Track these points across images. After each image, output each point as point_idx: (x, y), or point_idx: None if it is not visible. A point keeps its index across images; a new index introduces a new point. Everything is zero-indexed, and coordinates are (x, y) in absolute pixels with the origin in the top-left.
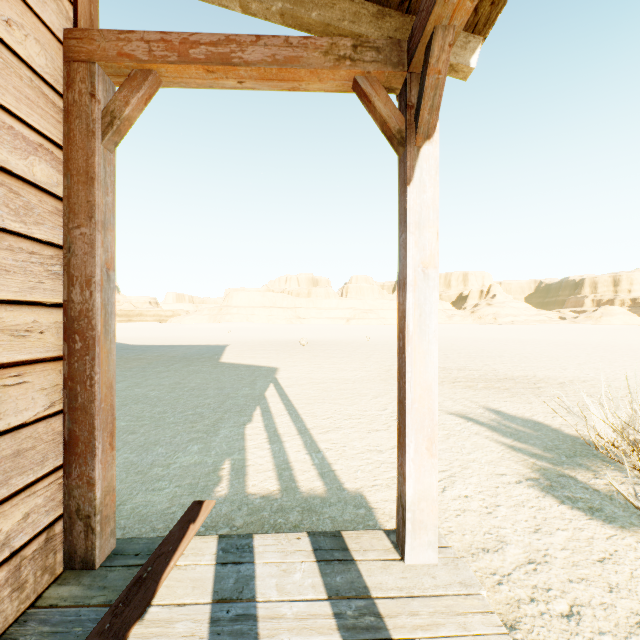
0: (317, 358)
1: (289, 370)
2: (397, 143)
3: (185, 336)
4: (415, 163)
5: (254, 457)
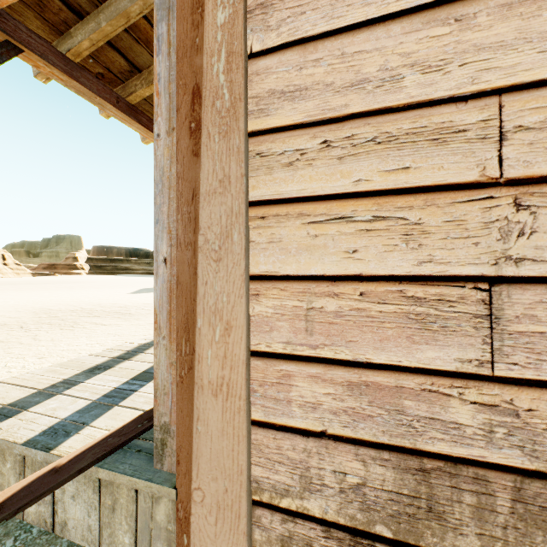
0: None
1: None
2: None
3: None
4: None
5: None
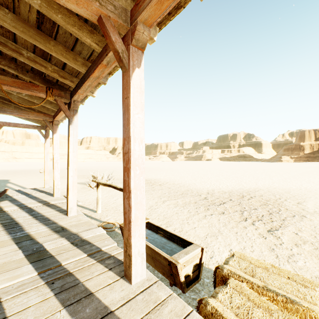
0: (30, 175)
1: (16, 179)
2: (44, 137)
3: None
4: (46, 141)
5: None
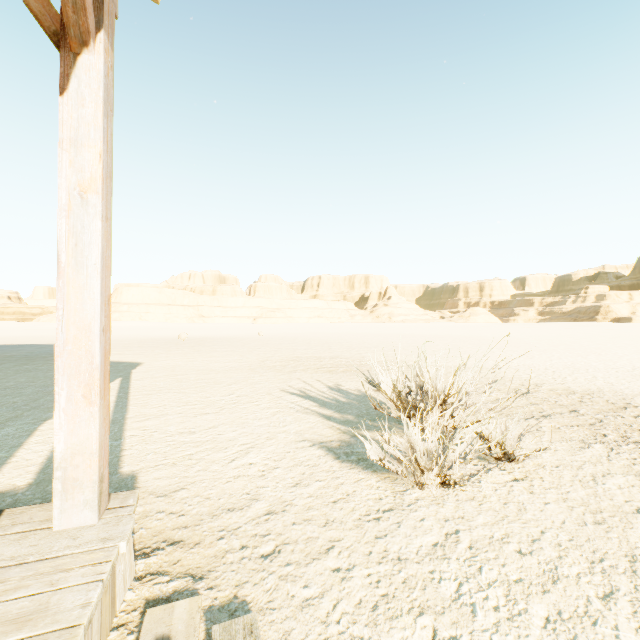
0: (196, 353)
1: (153, 364)
2: (57, 48)
3: (48, 335)
4: (71, 71)
5: (26, 453)
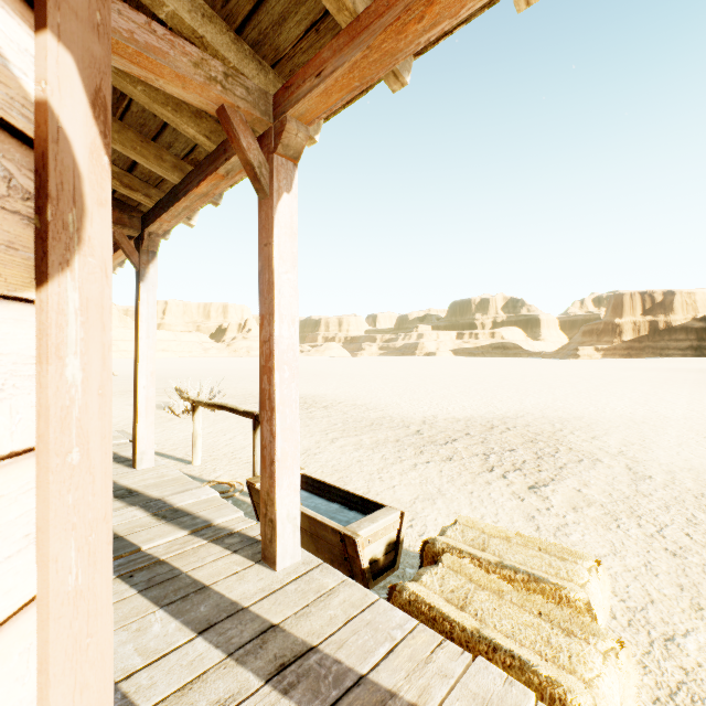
0: None
1: None
2: None
3: None
4: None
5: None
